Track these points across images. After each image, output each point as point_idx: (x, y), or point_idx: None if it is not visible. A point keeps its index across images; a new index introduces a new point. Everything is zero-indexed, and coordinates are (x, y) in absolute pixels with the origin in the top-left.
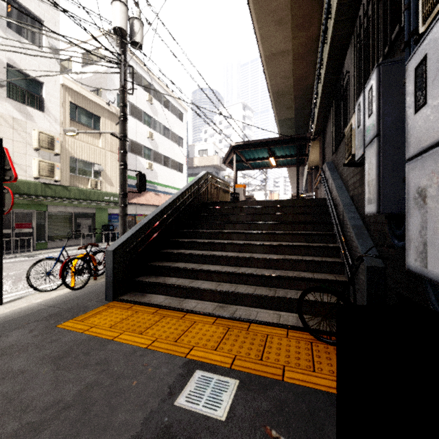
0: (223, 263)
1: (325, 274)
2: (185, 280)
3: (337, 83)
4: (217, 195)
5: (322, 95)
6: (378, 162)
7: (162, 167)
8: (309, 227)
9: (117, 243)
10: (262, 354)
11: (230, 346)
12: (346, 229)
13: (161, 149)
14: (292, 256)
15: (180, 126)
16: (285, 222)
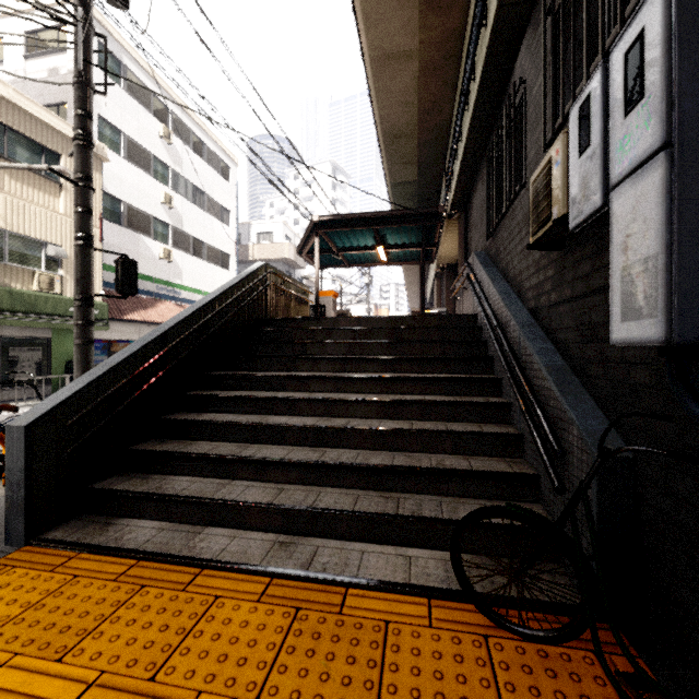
0: (292, 441)
1: (489, 457)
2: (208, 483)
3: (496, 111)
4: (286, 306)
5: (470, 132)
6: (669, 214)
7: (191, 258)
8: (451, 366)
9: (42, 409)
10: (377, 698)
11: (298, 678)
12: (528, 371)
13: (189, 225)
14: (426, 424)
15: (225, 189)
16: (408, 357)
